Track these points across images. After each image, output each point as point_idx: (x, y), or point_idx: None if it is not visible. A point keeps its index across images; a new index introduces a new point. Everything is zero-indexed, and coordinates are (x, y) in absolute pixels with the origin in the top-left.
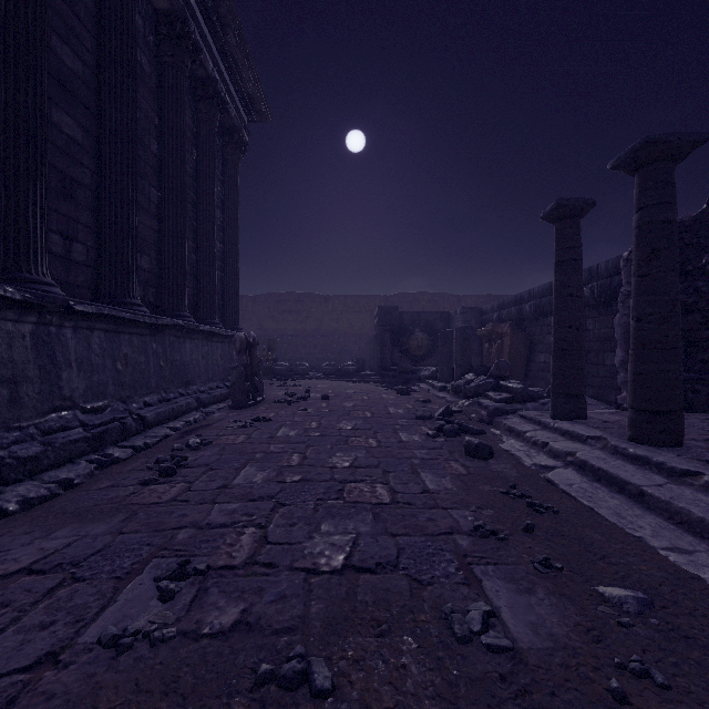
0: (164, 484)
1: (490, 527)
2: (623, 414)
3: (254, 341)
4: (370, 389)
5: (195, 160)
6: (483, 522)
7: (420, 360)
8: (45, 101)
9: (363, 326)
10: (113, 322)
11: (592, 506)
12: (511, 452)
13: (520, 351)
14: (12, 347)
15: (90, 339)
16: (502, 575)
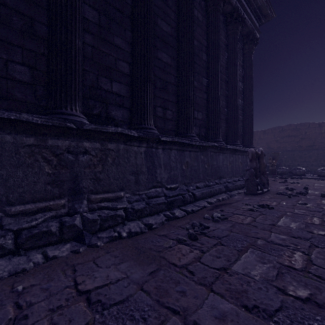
0: (187, 246)
1: None
2: None
3: (261, 153)
4: None
5: (226, 58)
6: None
7: None
8: (152, 46)
9: None
10: (180, 145)
11: None
12: None
13: None
14: (136, 158)
15: (170, 154)
16: None
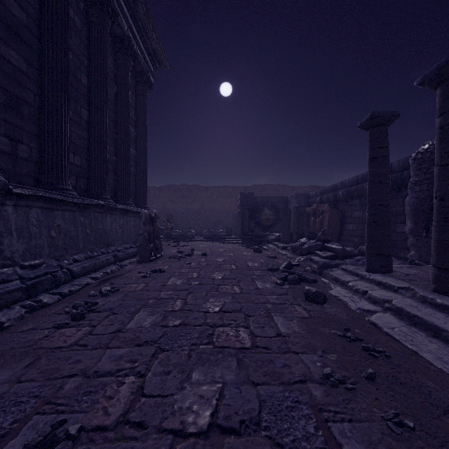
0: (73, 328)
1: (338, 376)
2: (417, 268)
3: (155, 216)
4: (235, 248)
5: (115, 92)
6: (331, 369)
7: (268, 228)
8: None
9: (231, 206)
10: (48, 202)
11: (415, 350)
12: (339, 298)
13: (335, 222)
14: None
15: (28, 214)
16: (359, 437)
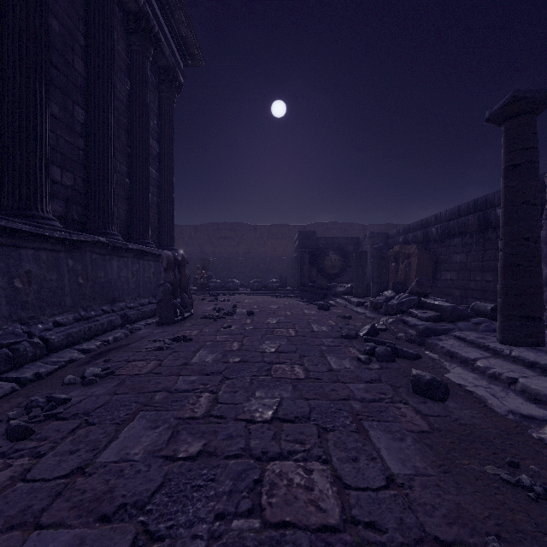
0: None
1: None
2: None
3: (183, 260)
4: (292, 304)
5: (129, 90)
6: None
7: (333, 278)
8: None
9: (285, 250)
10: (7, 235)
11: None
12: (467, 388)
13: (426, 270)
14: None
15: None
16: None
